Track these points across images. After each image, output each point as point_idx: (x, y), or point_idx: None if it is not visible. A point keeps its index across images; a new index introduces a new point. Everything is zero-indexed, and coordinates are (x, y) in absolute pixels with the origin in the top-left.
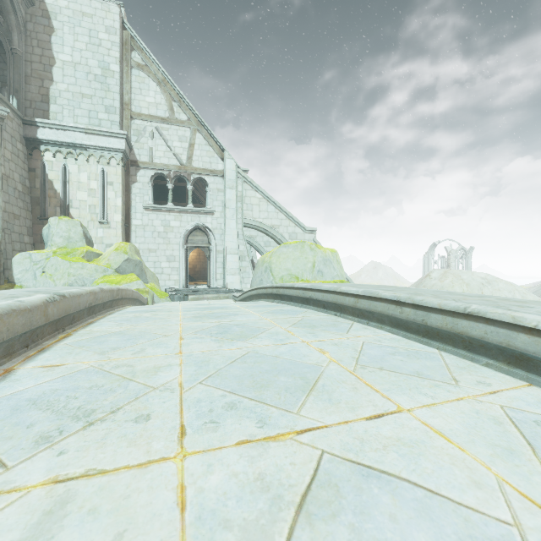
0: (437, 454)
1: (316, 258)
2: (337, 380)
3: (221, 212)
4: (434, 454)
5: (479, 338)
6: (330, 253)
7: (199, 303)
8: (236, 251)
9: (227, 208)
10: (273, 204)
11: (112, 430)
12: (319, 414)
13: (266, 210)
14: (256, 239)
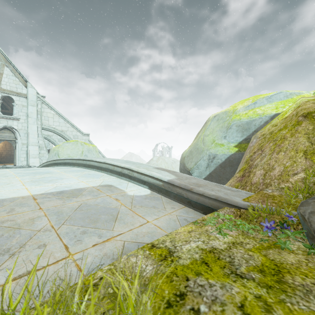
0: (65, 176)
1: (84, 149)
2: (56, 173)
3: (25, 119)
4: (64, 176)
5: (92, 165)
6: (92, 147)
7: None
8: (36, 144)
9: (30, 117)
10: (63, 118)
11: (0, 177)
12: (48, 175)
13: (58, 121)
14: (52, 137)
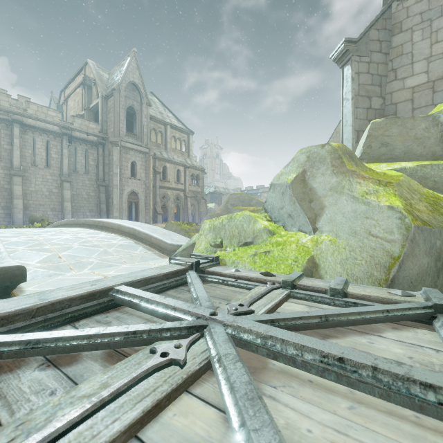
0: None
1: None
2: None
3: None
4: None
5: None
6: None
7: (116, 268)
8: None
9: None
10: None
11: None
12: None
13: None
14: None
